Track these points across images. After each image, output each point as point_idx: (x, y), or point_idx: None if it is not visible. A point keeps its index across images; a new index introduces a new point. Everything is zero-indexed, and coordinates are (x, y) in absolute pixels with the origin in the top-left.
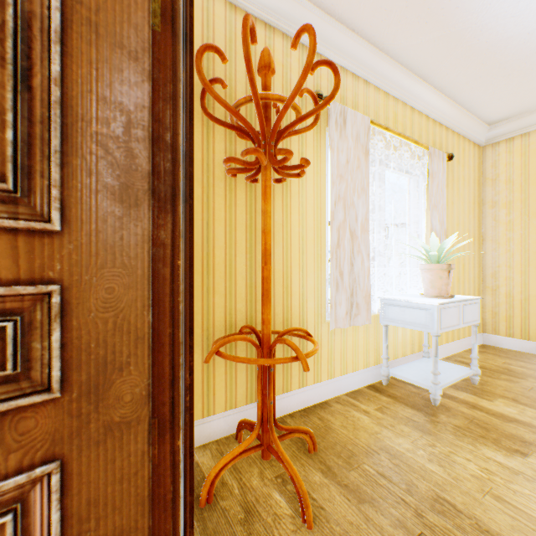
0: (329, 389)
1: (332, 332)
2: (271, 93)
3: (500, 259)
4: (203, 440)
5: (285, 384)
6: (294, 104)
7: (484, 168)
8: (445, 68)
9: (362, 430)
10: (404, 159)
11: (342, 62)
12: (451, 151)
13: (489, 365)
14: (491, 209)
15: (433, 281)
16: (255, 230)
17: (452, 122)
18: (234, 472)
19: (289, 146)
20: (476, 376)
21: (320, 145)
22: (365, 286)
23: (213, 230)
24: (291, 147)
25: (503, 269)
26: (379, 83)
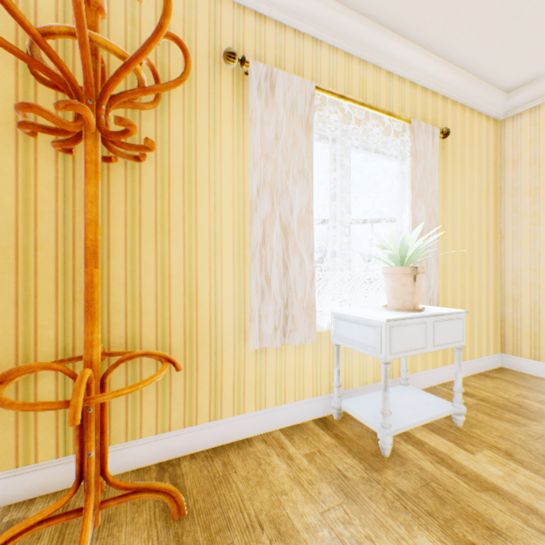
0: (257, 423)
1: (263, 352)
2: (58, 24)
3: (523, 260)
4: (57, 485)
5: (187, 416)
6: (101, 40)
7: (503, 148)
8: (425, 15)
9: (266, 486)
10: (380, 137)
11: (275, 15)
12: (452, 126)
13: (495, 397)
14: (511, 199)
15: (395, 289)
16: (139, 225)
17: (452, 90)
18: (54, 541)
19: (194, 120)
20: (459, 415)
21: (243, 119)
22: (307, 295)
23: (74, 225)
24: (198, 122)
25: (527, 273)
26: (335, 41)
